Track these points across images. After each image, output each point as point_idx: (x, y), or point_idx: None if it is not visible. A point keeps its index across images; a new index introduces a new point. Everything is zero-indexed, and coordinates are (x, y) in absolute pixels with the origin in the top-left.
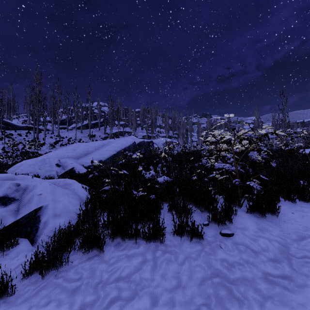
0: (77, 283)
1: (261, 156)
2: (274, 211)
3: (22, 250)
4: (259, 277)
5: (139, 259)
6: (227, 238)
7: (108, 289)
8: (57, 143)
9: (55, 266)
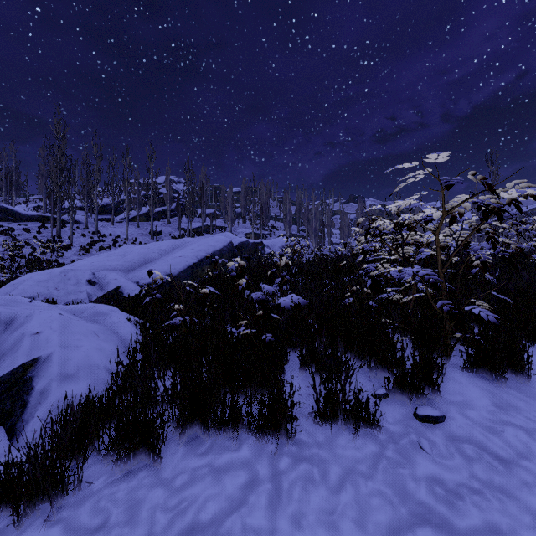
0: None
1: (496, 251)
2: (521, 367)
3: None
4: (528, 527)
5: (240, 477)
6: (433, 427)
7: None
8: (93, 244)
9: (48, 494)
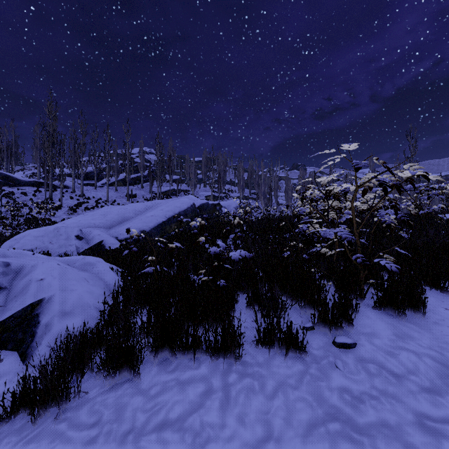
0: (92, 431)
1: (398, 216)
2: (418, 306)
3: (5, 371)
4: (409, 422)
5: (199, 388)
6: (346, 351)
7: (145, 445)
8: (80, 205)
9: (56, 400)
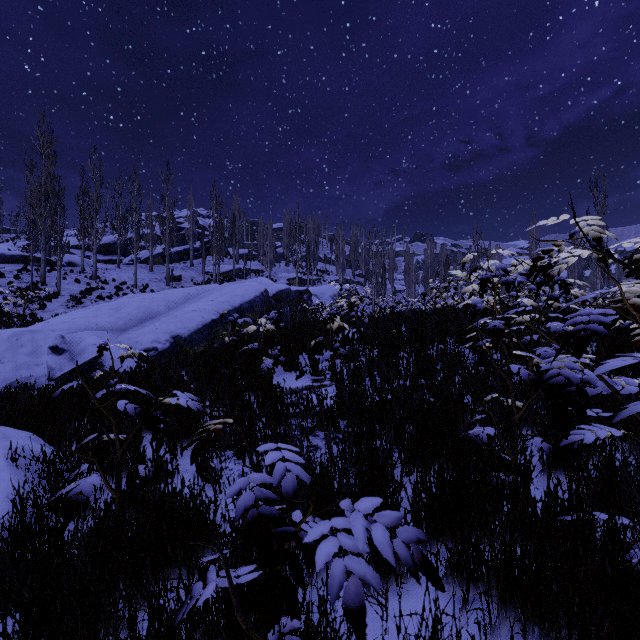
0: None
1: None
2: None
3: None
4: None
5: None
6: None
7: None
8: (89, 293)
9: None
